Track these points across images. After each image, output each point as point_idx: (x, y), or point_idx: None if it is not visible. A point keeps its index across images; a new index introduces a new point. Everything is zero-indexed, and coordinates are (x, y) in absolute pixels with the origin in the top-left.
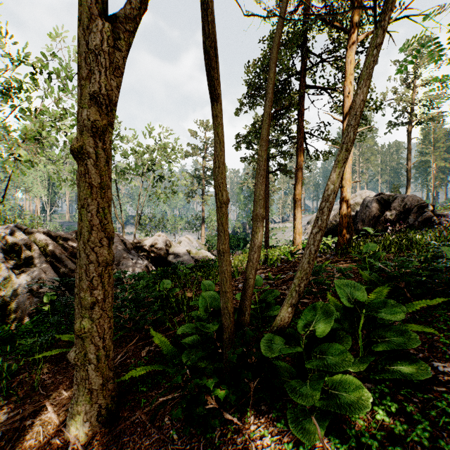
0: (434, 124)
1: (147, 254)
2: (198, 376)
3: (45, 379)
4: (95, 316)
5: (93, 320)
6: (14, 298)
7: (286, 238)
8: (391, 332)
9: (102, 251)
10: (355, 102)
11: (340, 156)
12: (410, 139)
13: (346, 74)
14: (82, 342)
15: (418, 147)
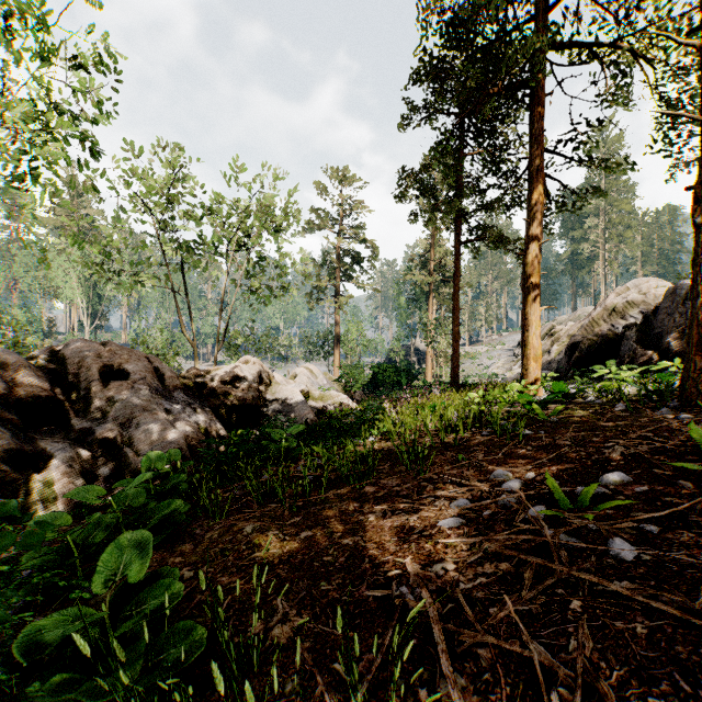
0: None
1: (215, 400)
2: None
3: None
4: None
5: None
6: None
7: (480, 370)
8: None
9: None
10: None
11: None
12: None
13: None
14: None
15: None
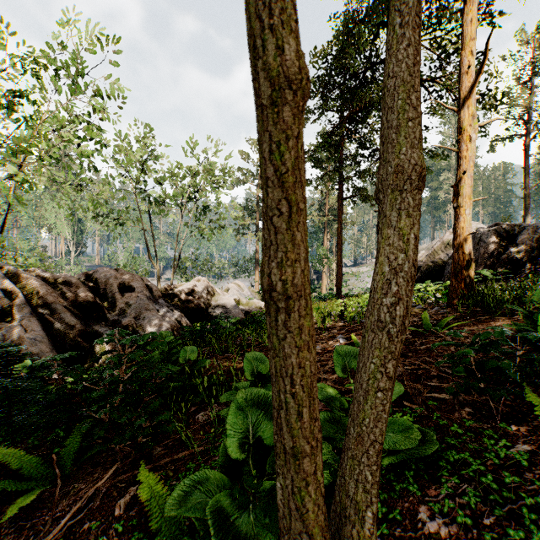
0: None
1: (181, 305)
2: None
3: None
4: None
5: None
6: None
7: (361, 285)
8: None
9: None
10: None
11: None
12: (528, 155)
13: (464, 39)
14: None
15: (534, 168)
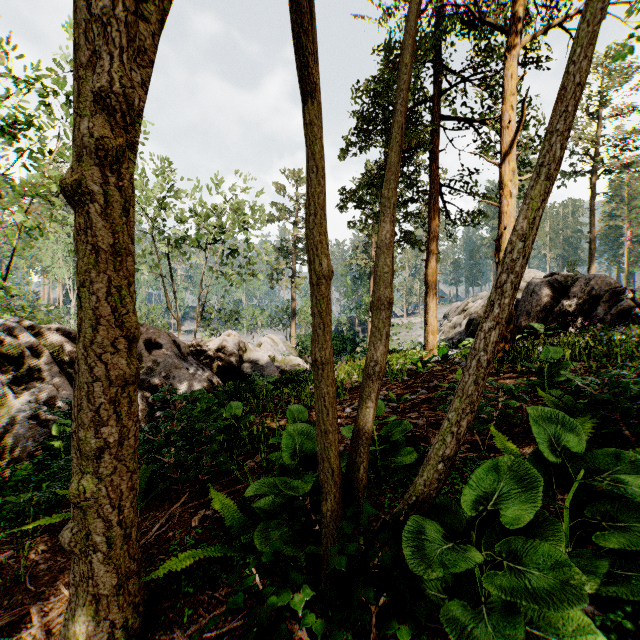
0: (628, 173)
1: (211, 362)
2: (277, 585)
3: (39, 562)
4: (105, 470)
5: (100, 477)
6: (10, 428)
7: (413, 338)
8: (622, 508)
9: (116, 360)
10: (564, 88)
11: (535, 189)
12: (594, 195)
13: (505, 93)
14: (82, 515)
15: (604, 207)
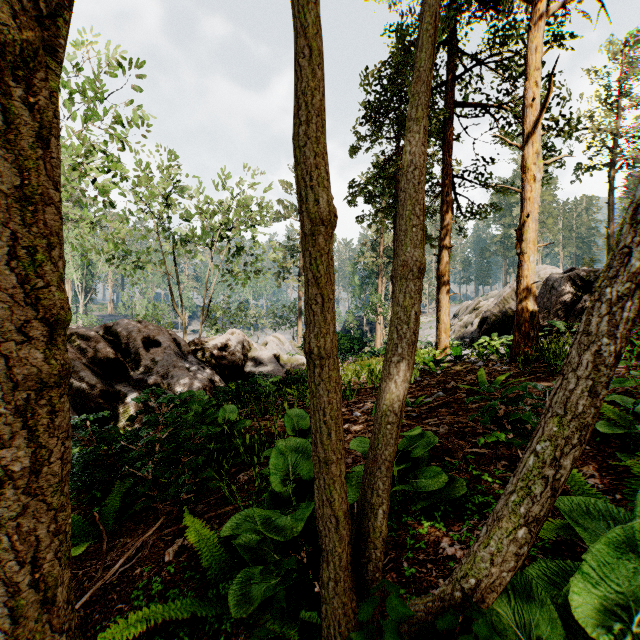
0: None
1: (213, 362)
2: None
3: None
4: (7, 512)
5: None
6: None
7: (422, 338)
8: None
9: (26, 353)
10: None
11: None
12: (612, 189)
13: (528, 69)
14: None
15: (621, 202)
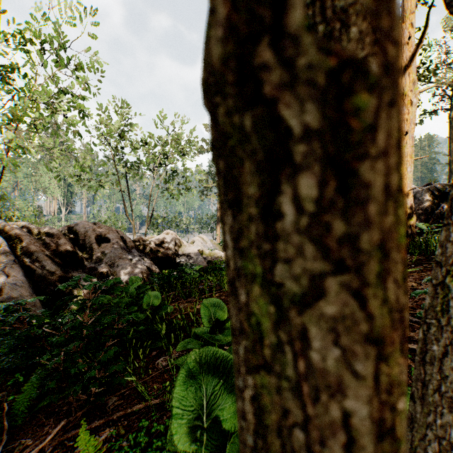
0: None
1: (152, 254)
2: None
3: None
4: None
5: None
6: None
7: None
8: None
9: None
10: None
11: None
12: (452, 126)
13: (406, 12)
14: None
15: None
